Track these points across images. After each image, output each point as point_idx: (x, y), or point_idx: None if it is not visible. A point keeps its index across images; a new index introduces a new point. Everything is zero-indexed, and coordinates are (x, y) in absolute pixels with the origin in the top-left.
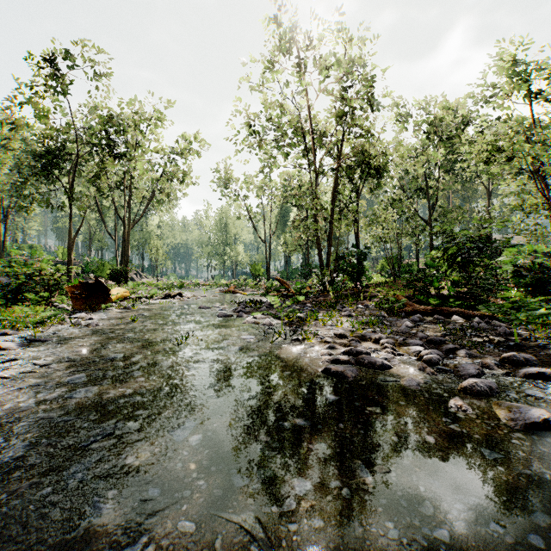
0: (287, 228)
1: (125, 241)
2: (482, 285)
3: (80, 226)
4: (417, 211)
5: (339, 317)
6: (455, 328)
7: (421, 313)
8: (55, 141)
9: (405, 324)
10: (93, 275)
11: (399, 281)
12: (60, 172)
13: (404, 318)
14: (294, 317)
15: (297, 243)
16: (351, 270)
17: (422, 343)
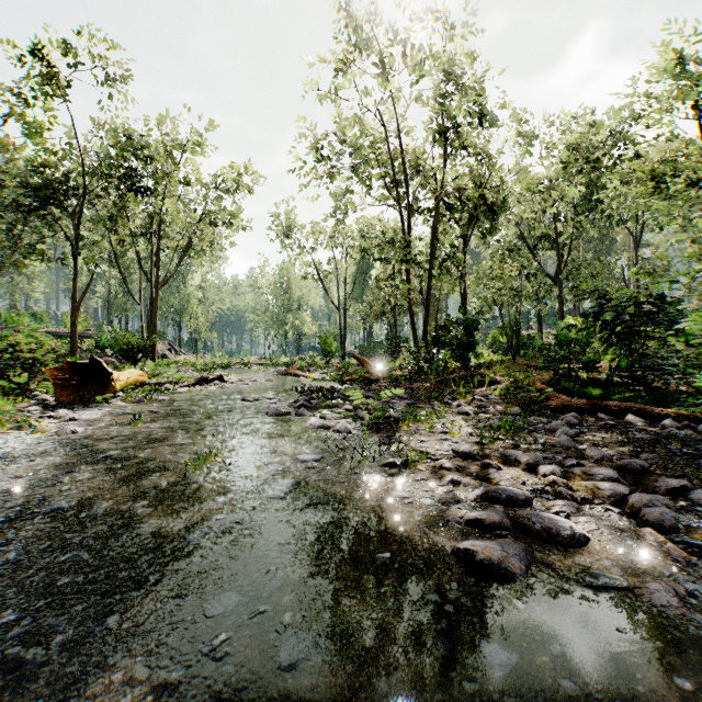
0: (369, 289)
1: (152, 306)
2: (661, 367)
3: (88, 285)
4: (541, 265)
5: (452, 416)
6: (646, 438)
7: (574, 410)
8: (56, 171)
9: (561, 431)
10: (112, 351)
11: (520, 360)
12: (63, 212)
13: (551, 419)
14: (384, 417)
15: (381, 308)
16: (457, 345)
17: (618, 476)
